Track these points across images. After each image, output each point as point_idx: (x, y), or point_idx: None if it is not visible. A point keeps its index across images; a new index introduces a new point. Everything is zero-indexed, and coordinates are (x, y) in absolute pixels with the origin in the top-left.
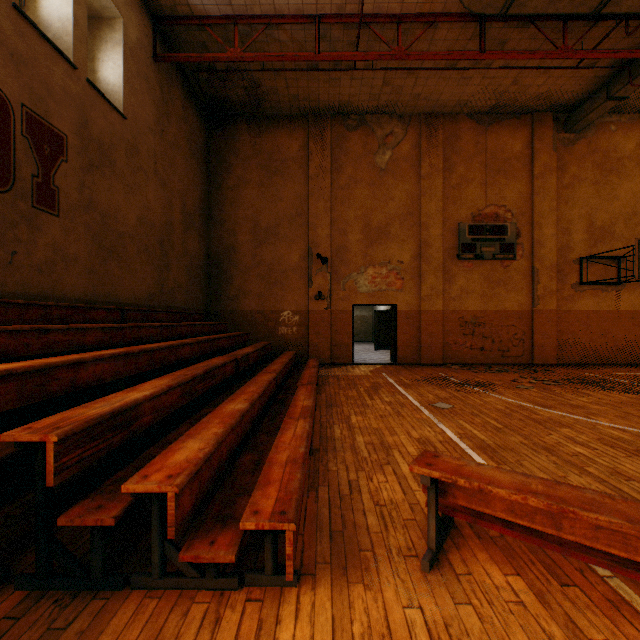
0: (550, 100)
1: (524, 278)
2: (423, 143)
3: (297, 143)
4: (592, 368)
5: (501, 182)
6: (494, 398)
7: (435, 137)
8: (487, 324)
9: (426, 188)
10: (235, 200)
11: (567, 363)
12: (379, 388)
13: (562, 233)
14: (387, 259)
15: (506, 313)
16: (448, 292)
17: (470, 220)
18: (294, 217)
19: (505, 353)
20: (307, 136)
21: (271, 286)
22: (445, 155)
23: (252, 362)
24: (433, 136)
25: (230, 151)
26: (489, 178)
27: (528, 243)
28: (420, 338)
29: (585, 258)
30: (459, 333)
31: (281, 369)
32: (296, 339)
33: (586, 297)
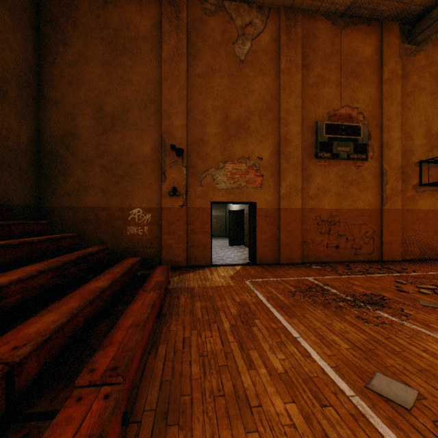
0: (402, 4)
1: (374, 178)
2: (283, 37)
3: (149, 21)
4: (437, 264)
5: (354, 84)
6: (437, 342)
7: (294, 32)
8: (342, 222)
9: (285, 83)
10: (74, 78)
11: (410, 259)
12: (252, 319)
13: (406, 137)
14: (246, 155)
15: (358, 212)
16: (306, 190)
17: (326, 119)
18: (145, 103)
19: (358, 251)
20: (160, 14)
21: (118, 180)
22: (303, 52)
23: (23, 298)
24: (292, 31)
25: (67, 20)
26: (343, 79)
27: (377, 145)
28: (280, 237)
29: (424, 161)
30: (316, 232)
31: (58, 326)
32: (148, 240)
33: (425, 197)
